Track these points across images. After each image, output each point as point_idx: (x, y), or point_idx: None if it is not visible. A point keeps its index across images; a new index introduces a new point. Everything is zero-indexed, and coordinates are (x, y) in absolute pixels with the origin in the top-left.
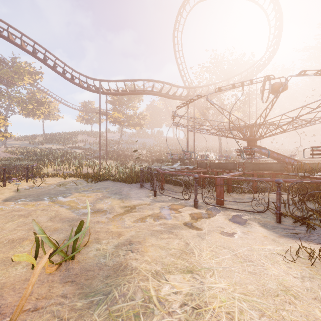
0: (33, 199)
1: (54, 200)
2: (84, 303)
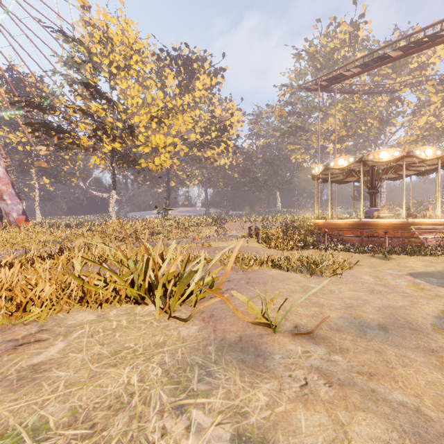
0: (441, 283)
1: None
2: (211, 350)
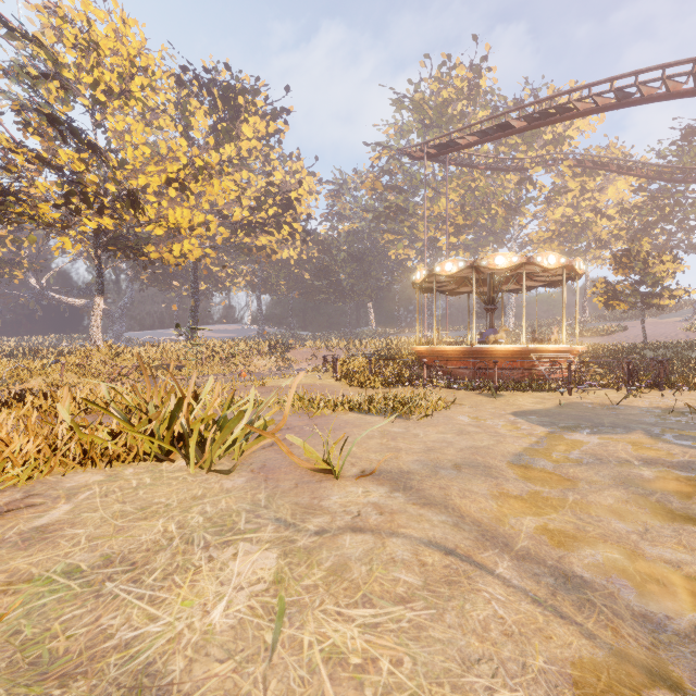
0: (541, 421)
1: (560, 431)
2: (261, 498)
